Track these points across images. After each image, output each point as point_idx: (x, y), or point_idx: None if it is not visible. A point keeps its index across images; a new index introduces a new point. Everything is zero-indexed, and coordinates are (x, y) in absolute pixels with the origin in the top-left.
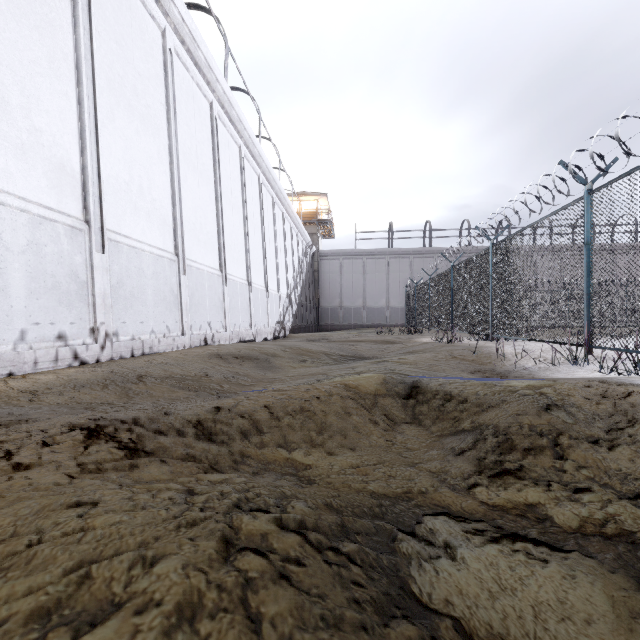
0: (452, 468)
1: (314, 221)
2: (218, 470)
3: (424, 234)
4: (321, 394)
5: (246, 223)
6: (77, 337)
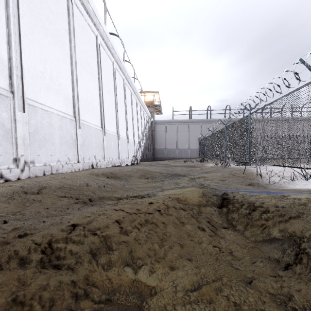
0: (291, 290)
1: (152, 105)
2: None
3: (207, 112)
4: (161, 207)
5: (116, 103)
6: (3, 164)
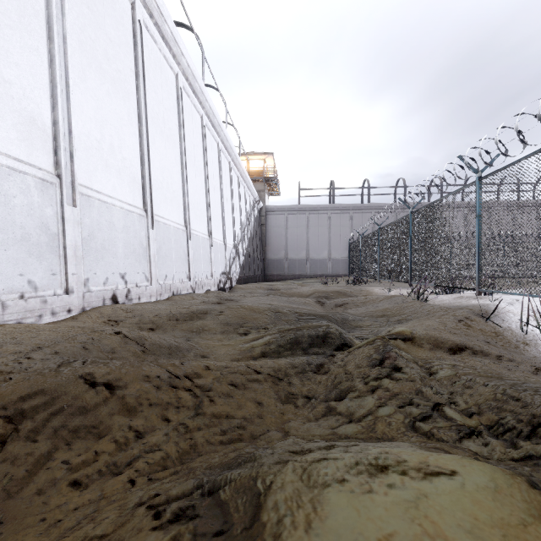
0: None
1: (261, 178)
2: None
3: (362, 192)
4: None
5: (184, 162)
6: None
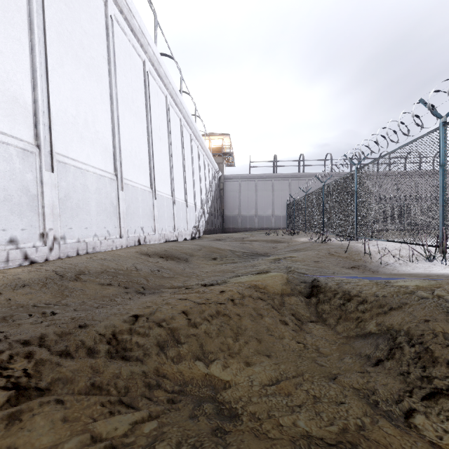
0: (377, 385)
1: (220, 154)
2: (127, 404)
3: (299, 163)
4: (235, 296)
5: (171, 153)
6: (28, 241)
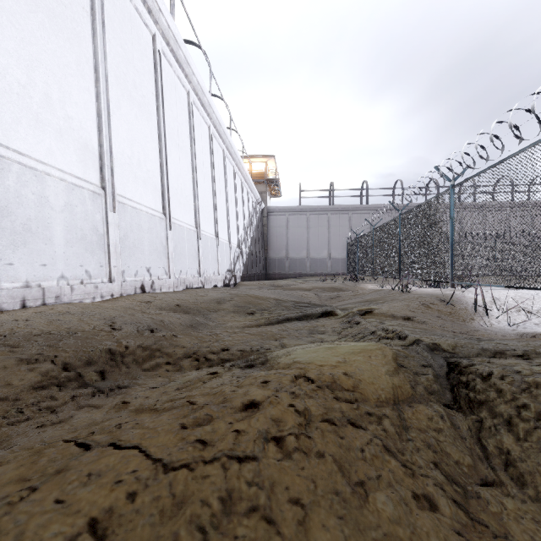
0: None
1: (263, 180)
2: None
3: (361, 193)
4: (284, 426)
5: (195, 169)
6: None
